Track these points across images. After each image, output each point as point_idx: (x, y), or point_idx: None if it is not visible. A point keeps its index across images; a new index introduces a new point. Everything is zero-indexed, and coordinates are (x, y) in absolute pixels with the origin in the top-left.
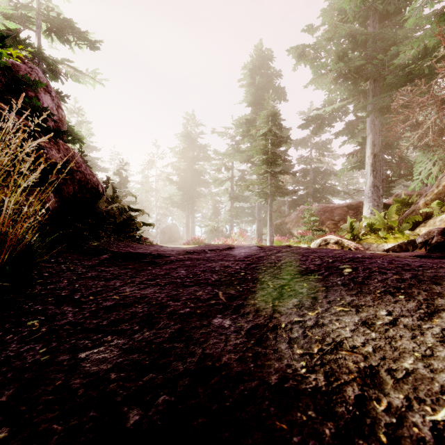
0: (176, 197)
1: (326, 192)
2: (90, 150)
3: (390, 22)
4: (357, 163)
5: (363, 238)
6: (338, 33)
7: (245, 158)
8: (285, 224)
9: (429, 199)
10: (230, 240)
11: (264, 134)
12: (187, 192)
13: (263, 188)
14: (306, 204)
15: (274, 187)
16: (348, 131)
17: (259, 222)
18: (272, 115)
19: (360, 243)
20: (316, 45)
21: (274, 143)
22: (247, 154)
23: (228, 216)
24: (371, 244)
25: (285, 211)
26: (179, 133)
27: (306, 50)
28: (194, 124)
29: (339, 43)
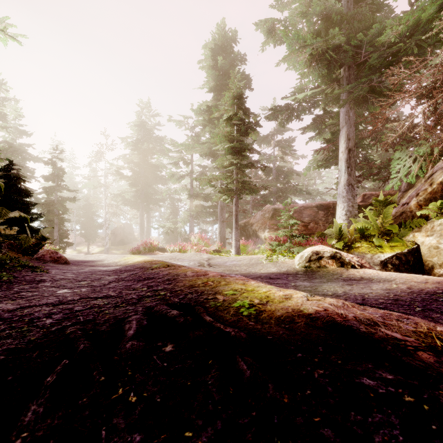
0: (128, 194)
1: (289, 192)
2: (19, 135)
3: (364, 6)
4: (323, 161)
5: (354, 247)
6: (313, 7)
7: (206, 151)
8: (250, 225)
9: (422, 199)
10: (188, 245)
11: (229, 118)
12: (141, 189)
13: (228, 184)
14: (283, 203)
15: (240, 183)
16: (315, 126)
17: (221, 223)
18: (238, 97)
19: (350, 252)
20: (288, 20)
21: (241, 130)
22: (209, 145)
23: (187, 216)
24: (364, 254)
25: (248, 211)
26: (132, 122)
27: (276, 27)
28: (150, 114)
29: (312, 22)
